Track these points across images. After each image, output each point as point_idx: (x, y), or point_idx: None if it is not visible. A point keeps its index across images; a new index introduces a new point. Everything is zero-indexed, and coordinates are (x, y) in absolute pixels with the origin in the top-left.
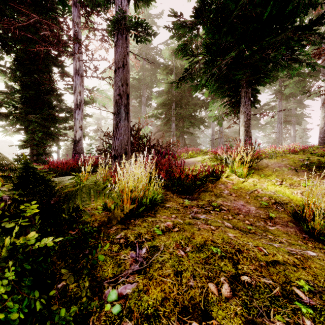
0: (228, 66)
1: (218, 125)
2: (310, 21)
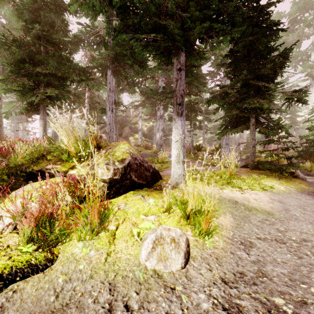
0: (31, 85)
1: (5, 117)
2: (77, 94)
